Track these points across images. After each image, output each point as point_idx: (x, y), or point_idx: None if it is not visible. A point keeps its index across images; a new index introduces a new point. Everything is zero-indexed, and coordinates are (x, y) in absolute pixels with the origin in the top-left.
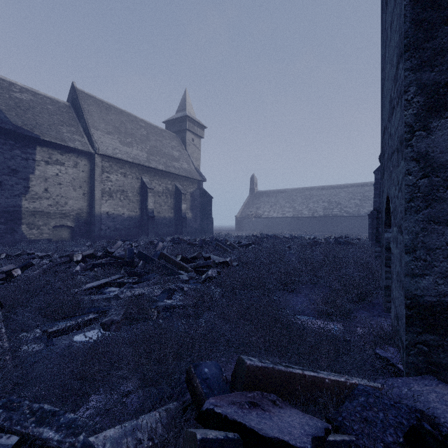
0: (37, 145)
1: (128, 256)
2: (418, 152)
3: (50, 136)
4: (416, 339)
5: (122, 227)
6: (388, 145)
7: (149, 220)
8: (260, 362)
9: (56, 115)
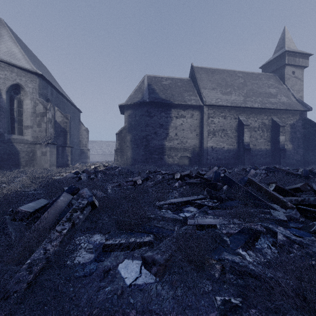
0: (171, 108)
1: (214, 179)
2: None
3: (177, 101)
4: None
5: (222, 158)
6: None
7: (245, 151)
8: None
9: (182, 88)
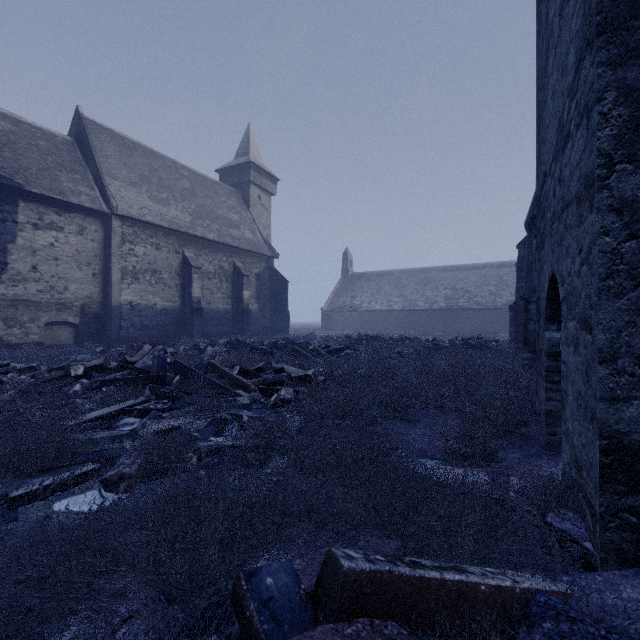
0: (20, 199)
1: (157, 368)
2: (620, 197)
3: (40, 187)
4: (618, 503)
5: (153, 325)
6: (555, 197)
7: (194, 313)
8: (366, 561)
9: (51, 156)
